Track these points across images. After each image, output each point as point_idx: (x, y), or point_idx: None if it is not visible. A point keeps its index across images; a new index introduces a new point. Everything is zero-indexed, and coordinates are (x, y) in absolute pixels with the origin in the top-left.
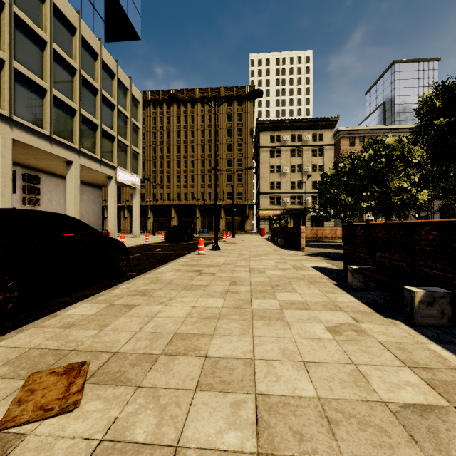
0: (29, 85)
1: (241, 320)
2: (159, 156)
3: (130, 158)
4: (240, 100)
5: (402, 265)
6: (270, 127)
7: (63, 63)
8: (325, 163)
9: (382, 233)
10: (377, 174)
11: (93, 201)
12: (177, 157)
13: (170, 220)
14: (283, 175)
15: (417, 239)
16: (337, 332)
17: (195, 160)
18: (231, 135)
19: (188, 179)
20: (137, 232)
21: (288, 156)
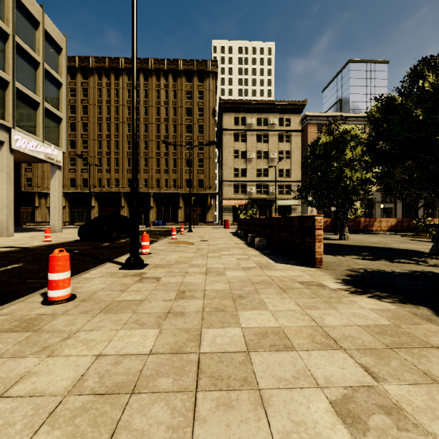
0: None
1: None
2: (106, 135)
3: (42, 120)
4: (201, 76)
5: None
6: (234, 107)
7: None
8: (293, 150)
9: None
10: None
11: None
12: (127, 137)
13: (119, 210)
14: (249, 162)
15: None
16: None
17: (149, 141)
18: (191, 114)
19: (141, 162)
20: (58, 225)
21: (253, 141)
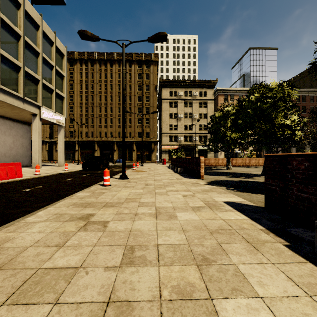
0: None
1: None
2: (85, 103)
3: (55, 100)
4: (147, 63)
5: None
6: (169, 84)
7: None
8: (208, 112)
9: None
10: (263, 113)
11: (22, 136)
12: (99, 104)
13: (94, 152)
14: (179, 120)
15: None
16: None
17: (113, 107)
18: (141, 89)
19: (108, 121)
20: (62, 162)
21: (182, 106)
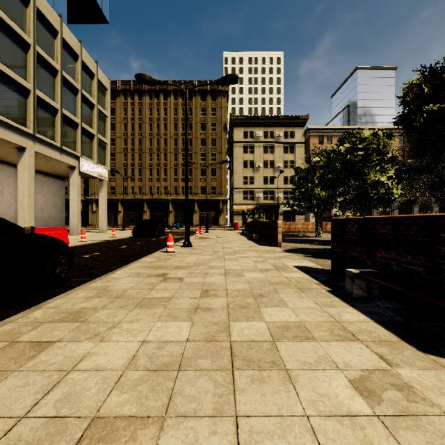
0: None
1: (216, 372)
2: (131, 148)
3: (96, 148)
4: (214, 94)
5: (417, 269)
6: (243, 122)
7: (14, 35)
8: (296, 160)
9: (387, 229)
10: (354, 168)
11: (55, 194)
12: (149, 150)
13: (142, 214)
14: (256, 171)
15: (444, 238)
16: (372, 393)
17: (168, 153)
18: (204, 129)
19: (161, 172)
20: (105, 227)
21: (261, 152)
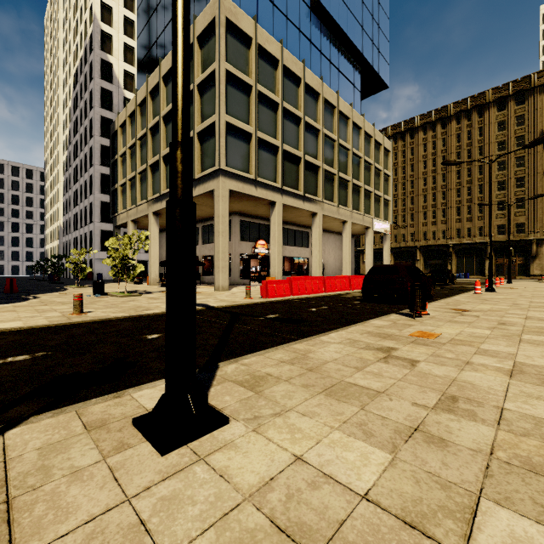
0: (328, 175)
1: (521, 310)
2: (401, 193)
3: (383, 207)
4: (520, 96)
5: None
6: None
7: (342, 149)
8: None
9: None
10: None
11: None
12: (422, 191)
13: (414, 263)
14: None
15: None
16: None
17: (447, 191)
18: (503, 148)
19: (437, 214)
20: None
21: None
